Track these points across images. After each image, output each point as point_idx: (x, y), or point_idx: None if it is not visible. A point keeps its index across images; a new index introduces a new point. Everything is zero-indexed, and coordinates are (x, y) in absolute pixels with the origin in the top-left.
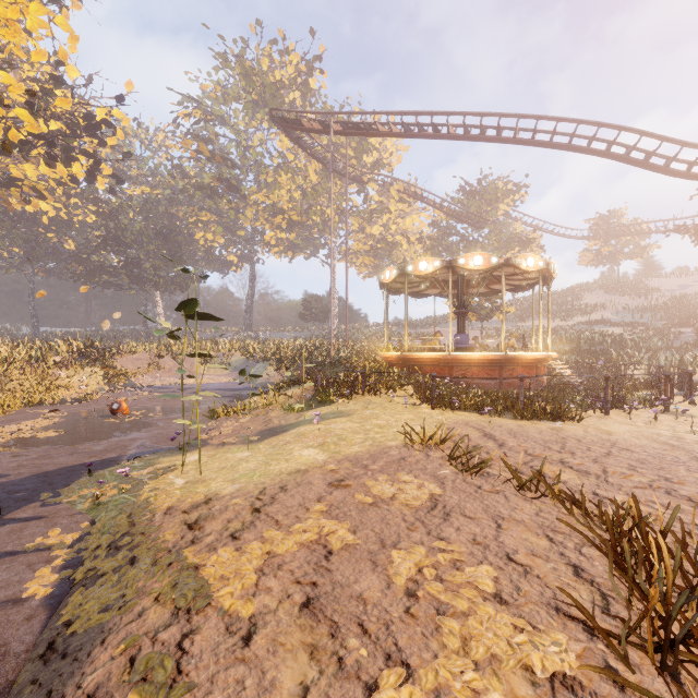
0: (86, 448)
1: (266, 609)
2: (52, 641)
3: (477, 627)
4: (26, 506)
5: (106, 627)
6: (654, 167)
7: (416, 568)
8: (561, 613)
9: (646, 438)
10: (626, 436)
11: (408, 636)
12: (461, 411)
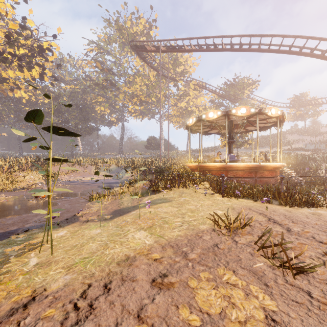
0: (2, 222)
1: None
2: None
3: None
4: None
5: None
6: None
7: None
8: None
9: None
10: None
11: None
12: (241, 198)
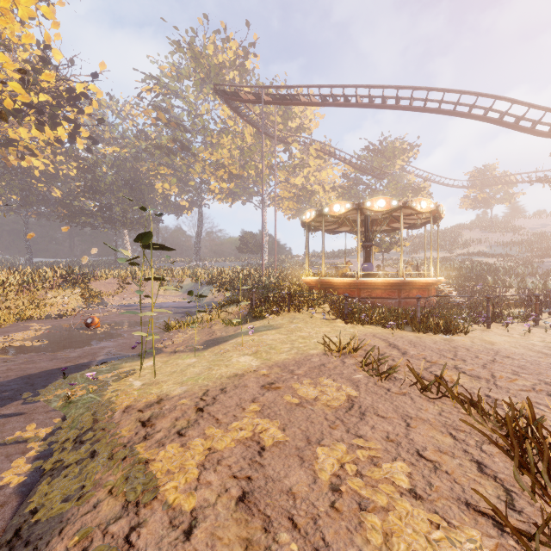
0: (64, 355)
1: (206, 502)
2: (19, 528)
3: (397, 523)
4: (10, 404)
5: (65, 517)
6: (523, 128)
7: (338, 464)
8: (471, 508)
9: (523, 348)
10: (506, 346)
11: (334, 531)
12: (369, 325)
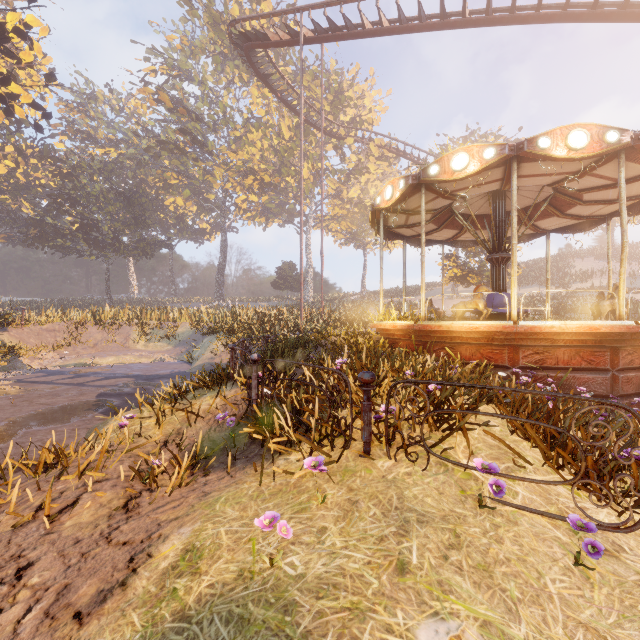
0: None
1: None
2: None
3: None
4: None
5: None
6: None
7: None
8: None
9: None
10: None
11: None
12: None
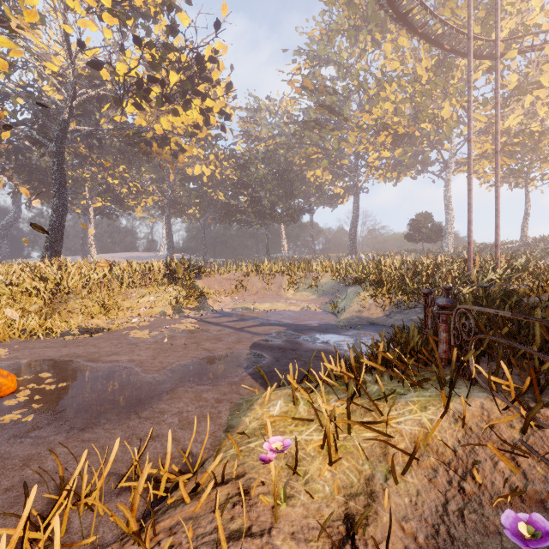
0: None
1: None
2: None
3: None
4: None
5: None
6: None
7: None
8: None
9: None
10: None
11: None
12: None
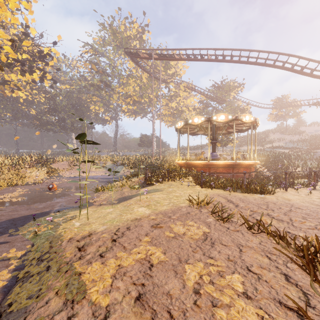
0: (35, 206)
1: (116, 301)
2: (0, 315)
3: (236, 316)
4: (1, 236)
5: (28, 309)
6: (305, 73)
7: (198, 276)
8: (282, 305)
9: (307, 202)
10: (297, 201)
11: None
12: (215, 189)
